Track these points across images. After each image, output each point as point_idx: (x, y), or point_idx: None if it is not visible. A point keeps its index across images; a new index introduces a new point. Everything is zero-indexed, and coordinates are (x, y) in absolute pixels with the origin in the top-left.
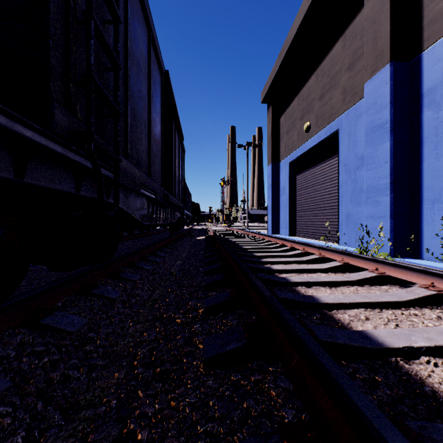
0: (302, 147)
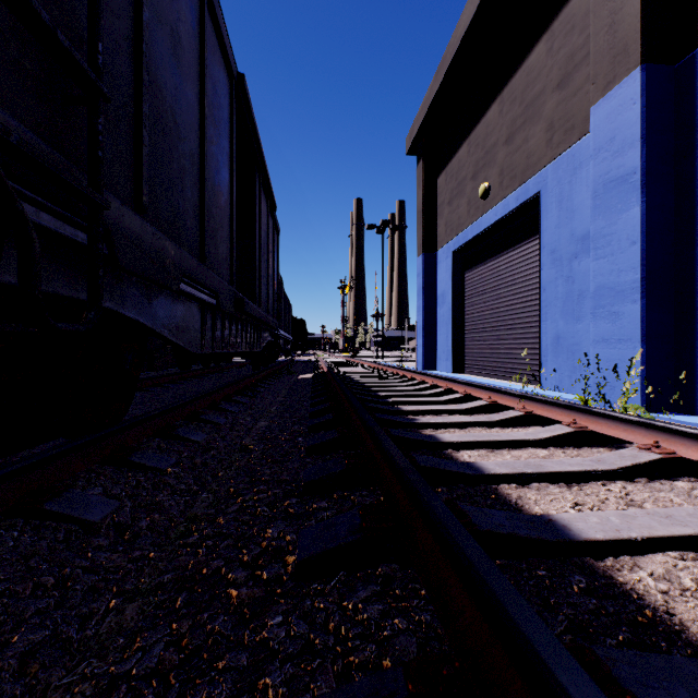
0: (476, 224)
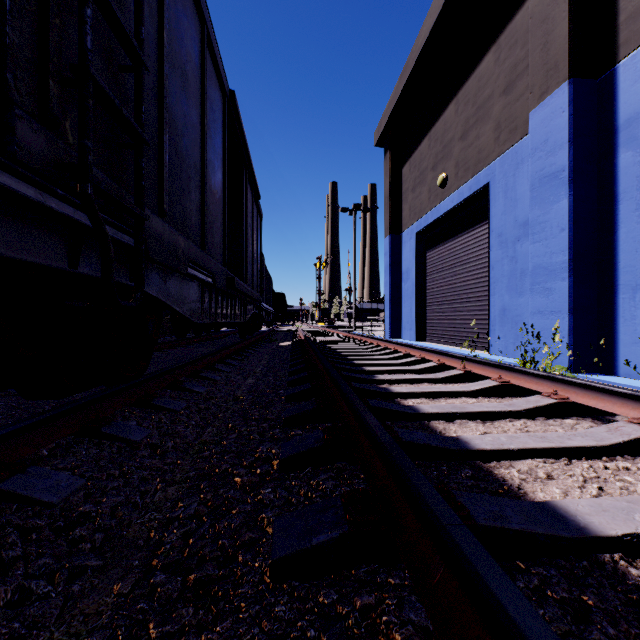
0: (435, 209)
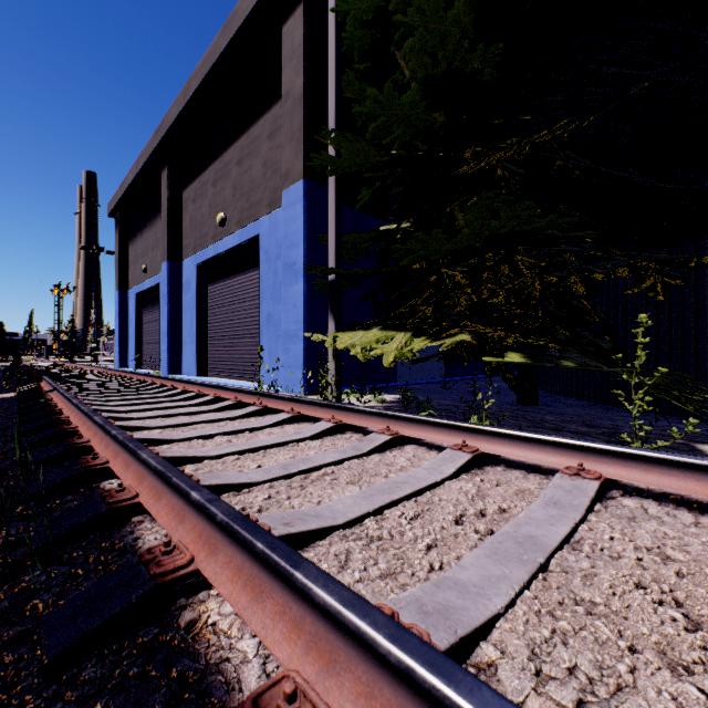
0: (143, 284)
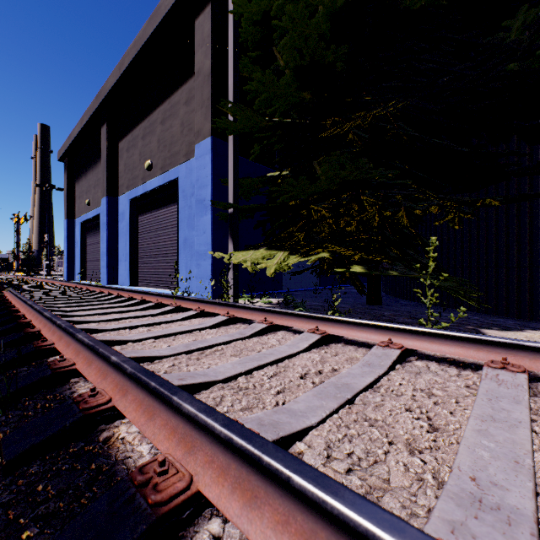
0: (87, 214)
